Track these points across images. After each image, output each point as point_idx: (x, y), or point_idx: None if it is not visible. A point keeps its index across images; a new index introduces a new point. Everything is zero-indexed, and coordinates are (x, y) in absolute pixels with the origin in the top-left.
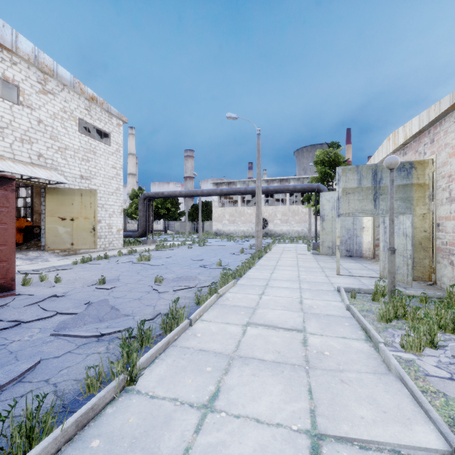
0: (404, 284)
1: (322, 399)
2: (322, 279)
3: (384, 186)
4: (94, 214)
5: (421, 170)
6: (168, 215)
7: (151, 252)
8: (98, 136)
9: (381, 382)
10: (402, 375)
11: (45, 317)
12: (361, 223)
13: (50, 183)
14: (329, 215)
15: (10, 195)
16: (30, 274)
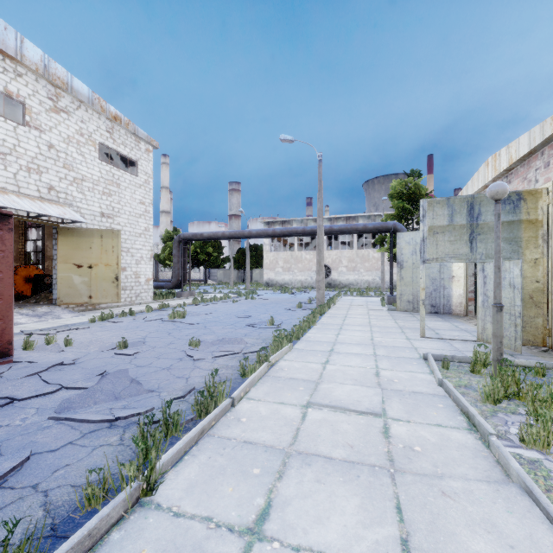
0: (511, 350)
1: (417, 522)
2: (402, 342)
3: (484, 223)
4: (117, 260)
5: (532, 203)
6: (208, 262)
7: (187, 306)
8: (123, 164)
9: (500, 496)
10: (530, 487)
11: (46, 393)
12: (450, 271)
13: (64, 222)
14: (409, 260)
15: (6, 236)
16: (35, 334)
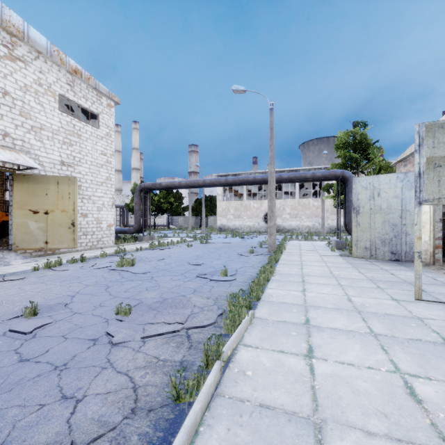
0: None
1: None
2: (392, 306)
3: None
4: (73, 206)
5: None
6: (171, 210)
7: (143, 251)
8: (88, 119)
9: None
10: None
11: None
12: (413, 217)
13: (19, 169)
14: (366, 206)
15: None
16: None
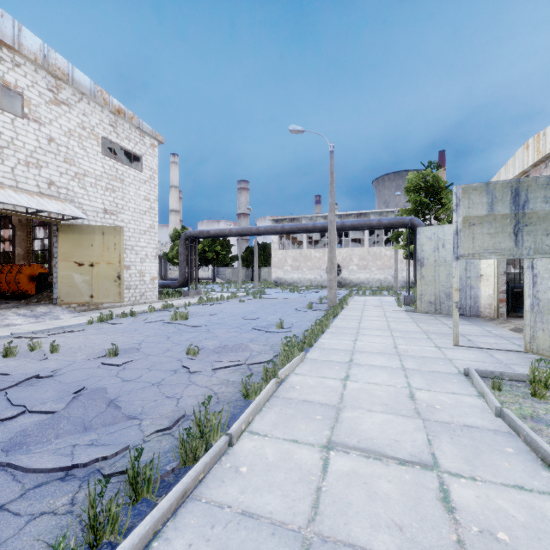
0: None
1: None
2: (432, 351)
3: (532, 212)
4: (119, 258)
5: None
6: (217, 260)
7: (192, 306)
8: (128, 160)
9: None
10: None
11: (3, 419)
12: (478, 269)
13: (64, 219)
14: (430, 258)
15: None
16: (24, 338)
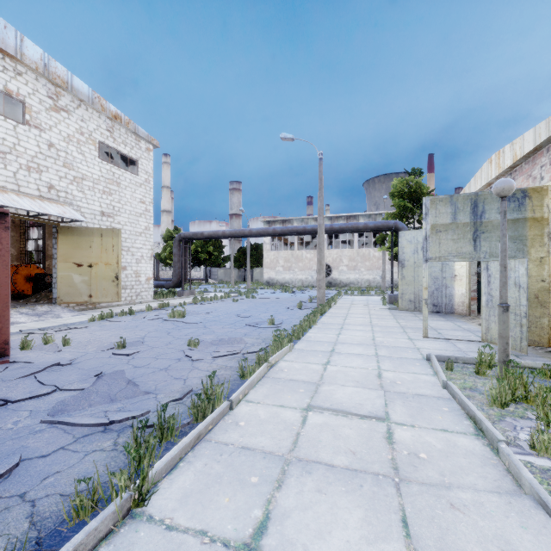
0: (517, 350)
1: (425, 537)
2: (404, 342)
3: (488, 222)
4: (117, 259)
5: (537, 200)
6: (209, 261)
7: (187, 305)
8: (123, 163)
9: (512, 509)
10: (545, 500)
11: (40, 394)
12: (452, 270)
13: (64, 221)
14: (410, 259)
15: (3, 235)
16: (34, 334)
